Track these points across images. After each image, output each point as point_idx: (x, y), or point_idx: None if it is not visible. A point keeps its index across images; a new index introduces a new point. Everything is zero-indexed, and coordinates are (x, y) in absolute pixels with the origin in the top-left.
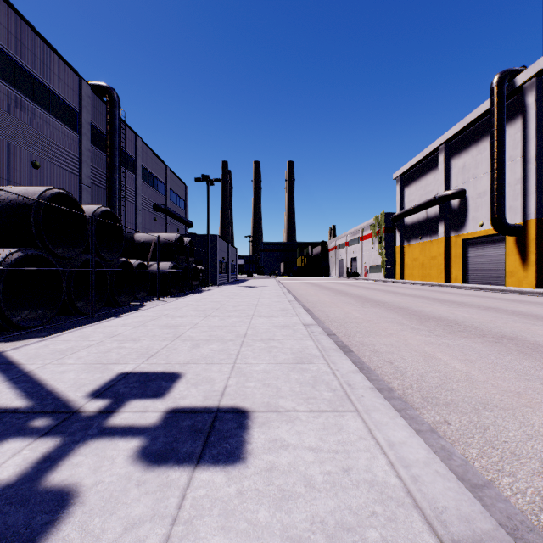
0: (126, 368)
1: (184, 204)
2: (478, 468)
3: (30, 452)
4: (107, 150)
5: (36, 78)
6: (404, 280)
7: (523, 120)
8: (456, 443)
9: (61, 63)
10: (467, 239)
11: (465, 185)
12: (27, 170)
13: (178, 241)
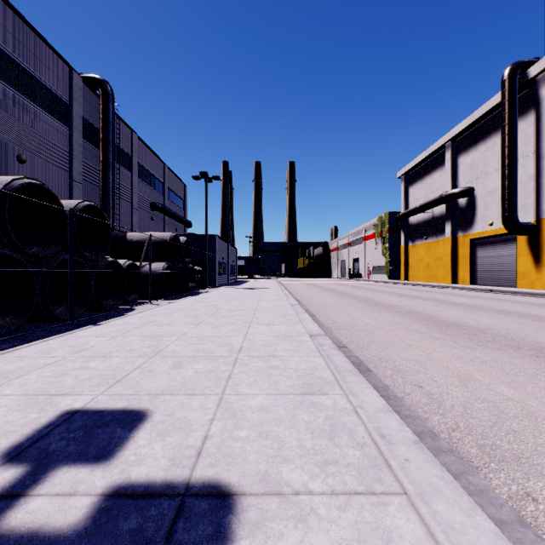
0: (77, 403)
1: (183, 204)
2: None
3: None
4: (100, 145)
5: (22, 67)
6: (408, 281)
7: (536, 113)
8: None
9: (50, 52)
10: (475, 239)
11: (473, 183)
12: (12, 165)
13: (174, 240)
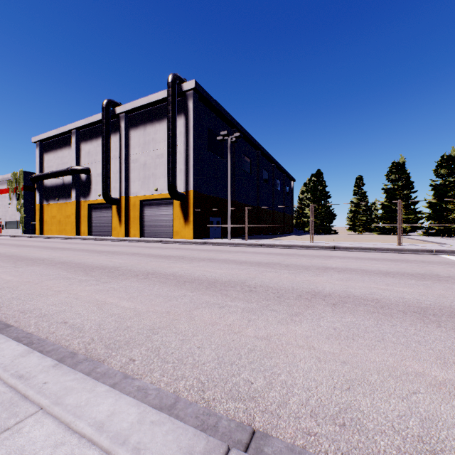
0: None
1: None
2: None
3: None
4: None
5: None
6: (43, 235)
7: (120, 135)
8: None
9: None
10: (92, 204)
11: (90, 165)
12: None
13: None
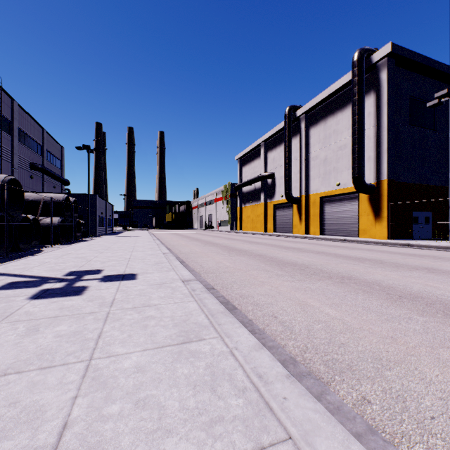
0: (72, 270)
1: (60, 164)
2: (208, 281)
3: (60, 284)
4: None
5: None
6: (242, 231)
7: (300, 136)
8: (206, 279)
9: None
10: (275, 204)
11: (274, 170)
12: None
13: (64, 200)
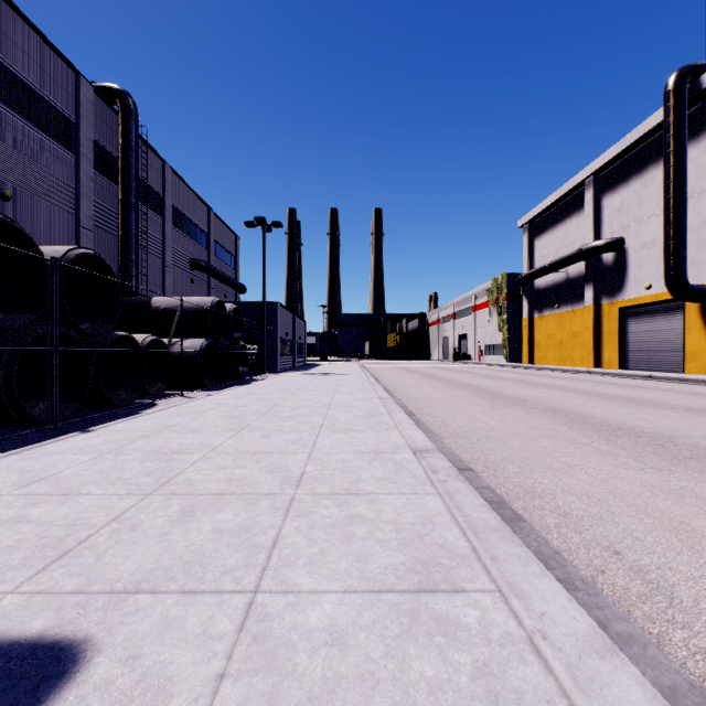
0: None
1: (234, 262)
2: None
3: None
4: (118, 180)
5: (7, 68)
6: (534, 364)
7: None
8: None
9: (47, 49)
10: (625, 308)
11: (623, 232)
12: None
13: (217, 308)
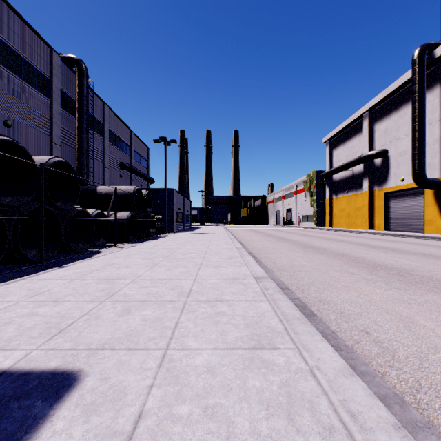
0: (6, 361)
1: (147, 164)
2: None
3: None
4: (76, 114)
5: (8, 46)
6: (332, 227)
7: None
8: None
9: (33, 34)
10: (388, 192)
11: (387, 146)
12: None
13: (137, 193)
